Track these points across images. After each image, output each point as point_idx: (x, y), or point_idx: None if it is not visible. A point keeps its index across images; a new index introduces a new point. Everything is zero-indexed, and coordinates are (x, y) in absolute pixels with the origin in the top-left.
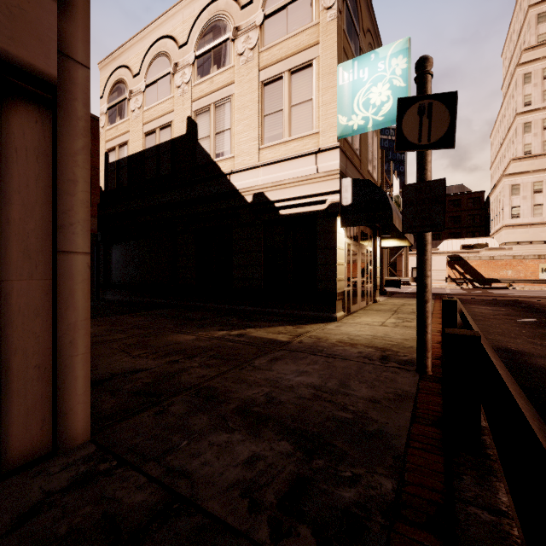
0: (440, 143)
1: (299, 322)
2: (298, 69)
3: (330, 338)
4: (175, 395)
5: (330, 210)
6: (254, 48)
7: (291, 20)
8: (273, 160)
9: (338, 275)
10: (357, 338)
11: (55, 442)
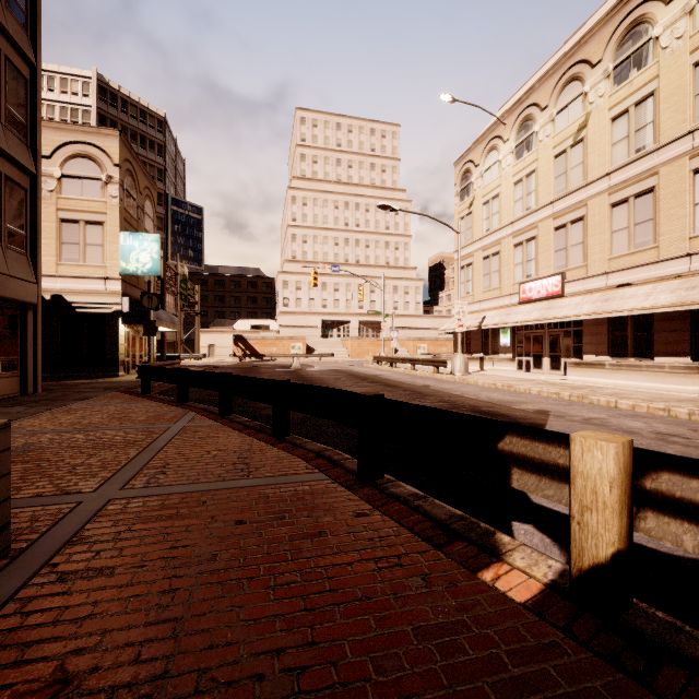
0: (155, 309)
1: (94, 378)
2: (92, 223)
3: (115, 380)
4: (55, 389)
5: (115, 314)
6: (53, 192)
7: (86, 190)
8: (71, 275)
9: (120, 351)
10: (130, 379)
11: (36, 391)
